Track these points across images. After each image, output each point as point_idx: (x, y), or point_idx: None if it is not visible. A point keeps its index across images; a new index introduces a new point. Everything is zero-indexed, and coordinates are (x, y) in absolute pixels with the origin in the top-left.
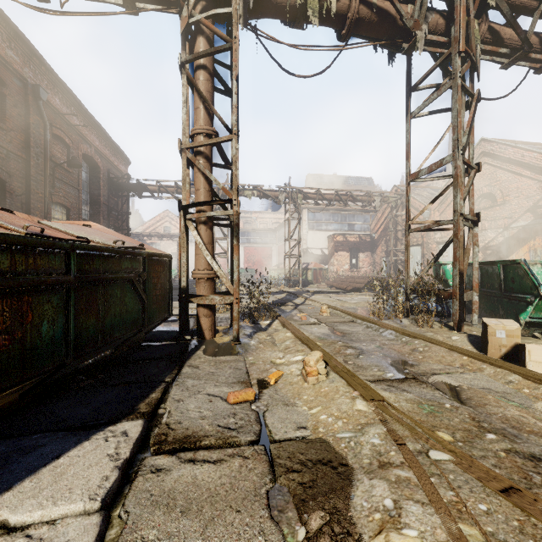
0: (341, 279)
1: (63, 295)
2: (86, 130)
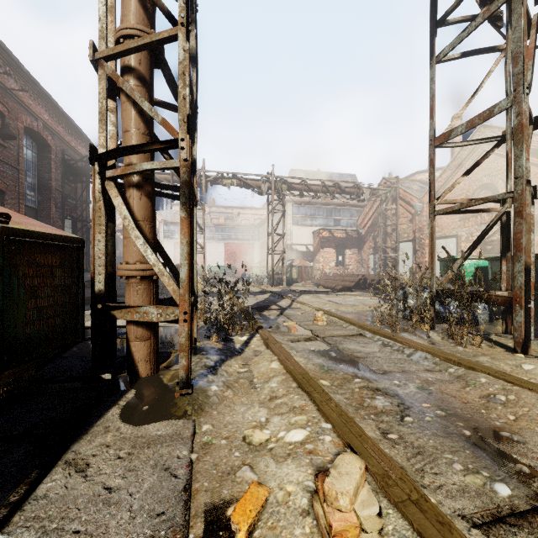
0: (328, 277)
1: None
2: (30, 99)
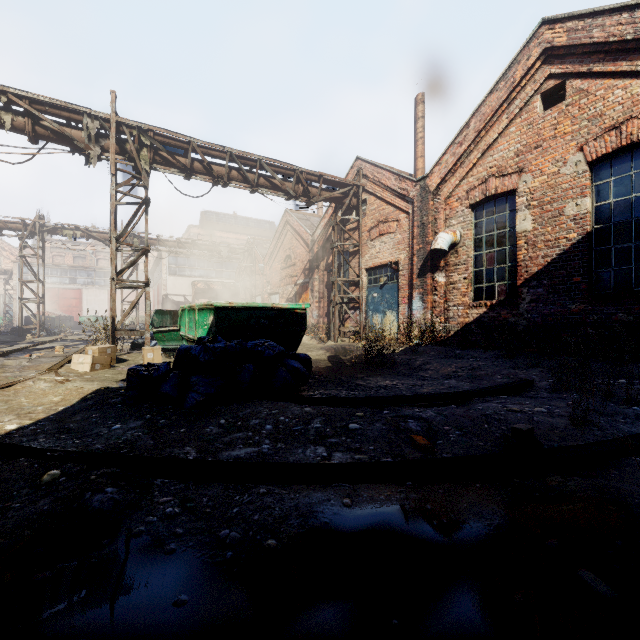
0: None
1: None
2: None
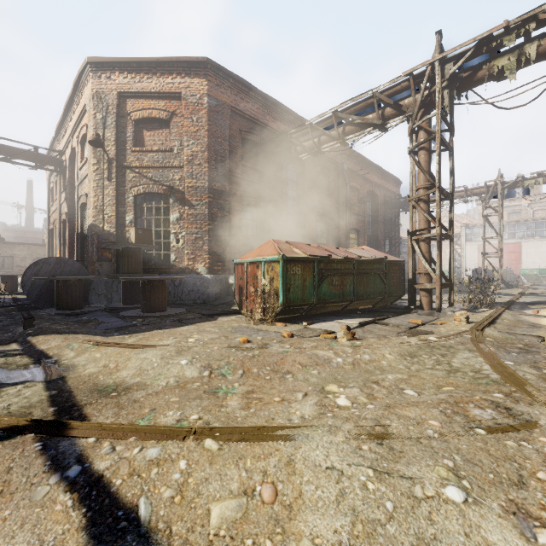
0: None
1: (353, 277)
2: (369, 174)
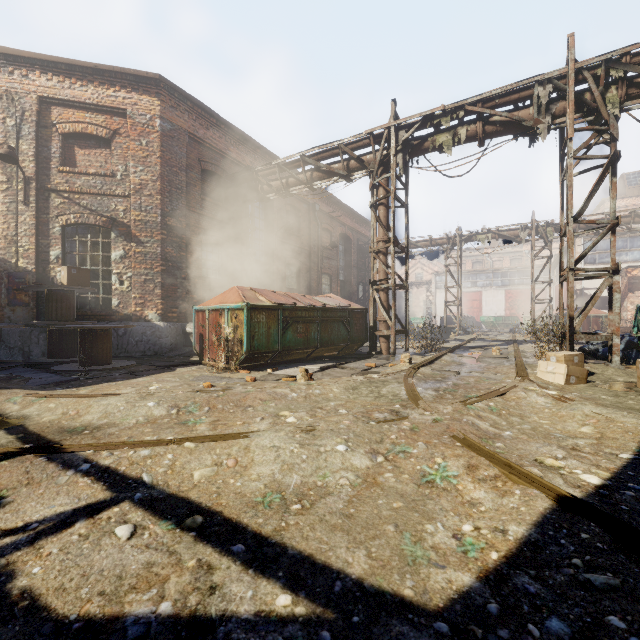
0: (623, 329)
1: (317, 325)
2: (342, 216)
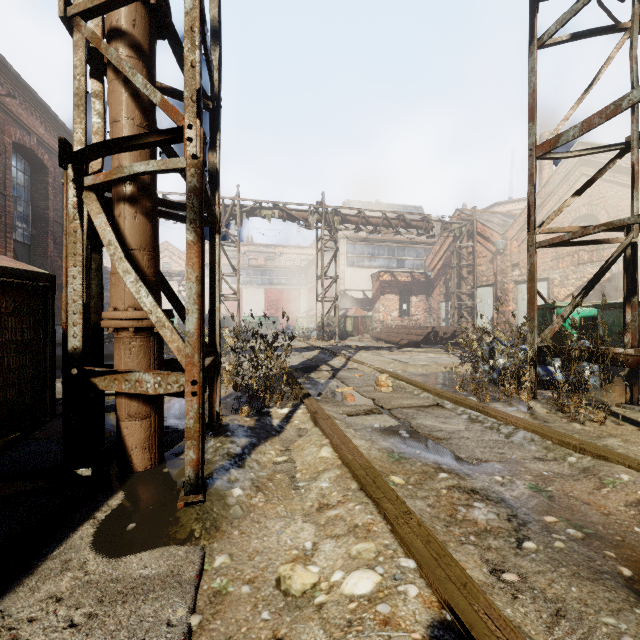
0: (390, 329)
1: None
2: (20, 108)
